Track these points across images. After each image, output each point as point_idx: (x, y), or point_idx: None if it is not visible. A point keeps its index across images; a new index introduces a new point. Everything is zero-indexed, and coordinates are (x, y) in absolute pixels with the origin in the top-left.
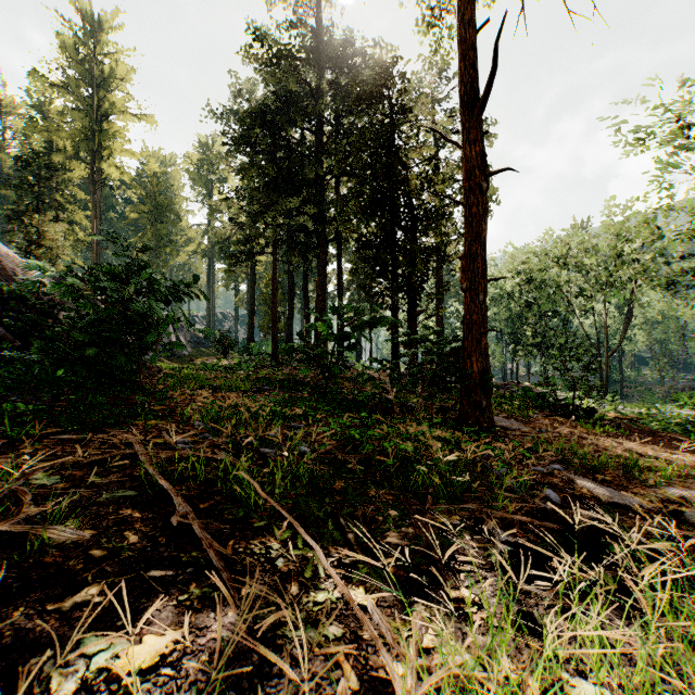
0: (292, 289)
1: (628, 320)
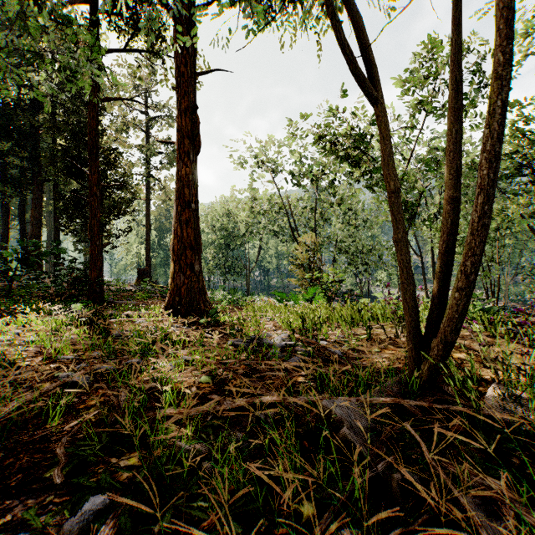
0: (7, 214)
1: (258, 252)
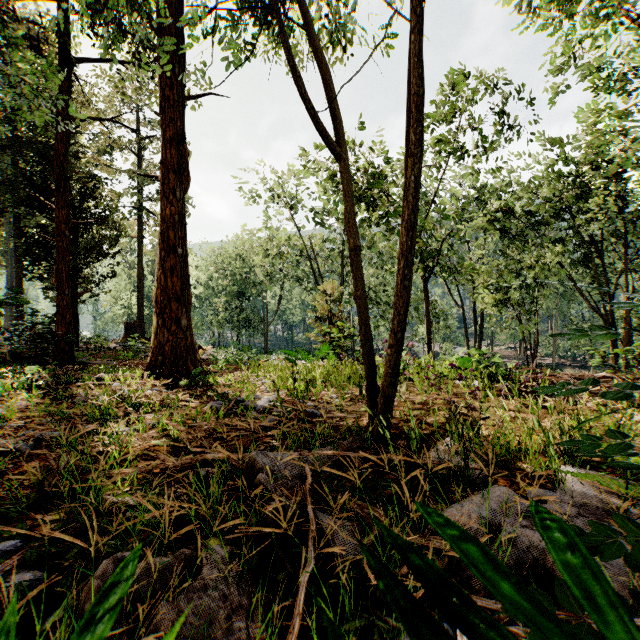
0: None
1: (278, 302)
